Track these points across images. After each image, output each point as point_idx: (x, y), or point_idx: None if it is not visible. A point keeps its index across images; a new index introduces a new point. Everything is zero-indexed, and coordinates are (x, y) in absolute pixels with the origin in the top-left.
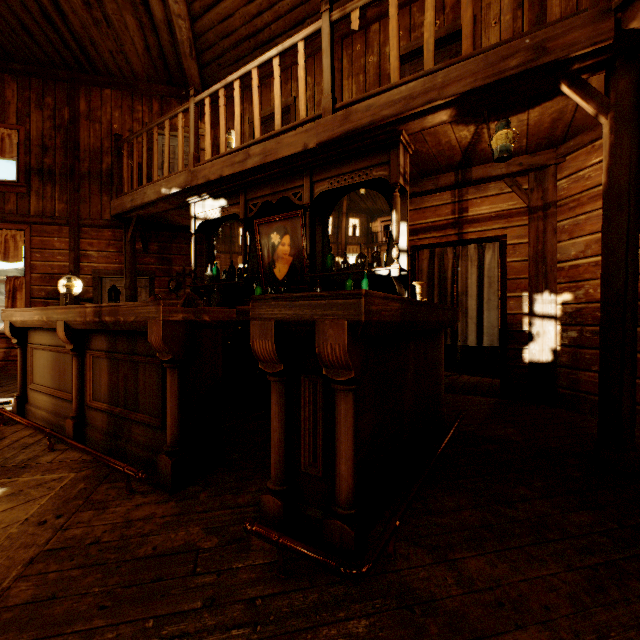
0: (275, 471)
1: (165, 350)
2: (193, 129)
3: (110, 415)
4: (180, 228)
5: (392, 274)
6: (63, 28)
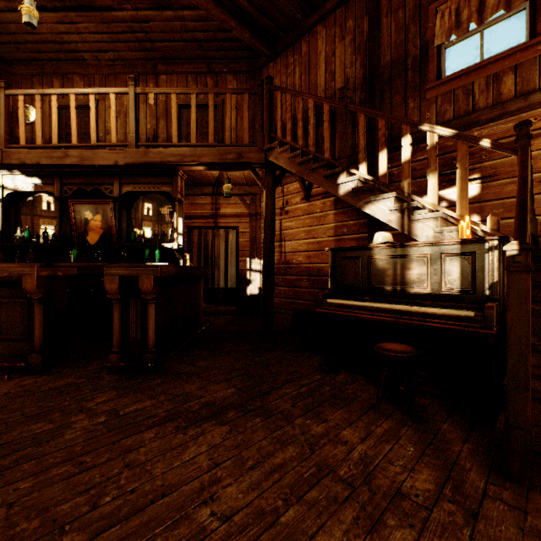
0: (116, 343)
1: (37, 292)
2: (4, 115)
3: None
4: None
5: (174, 247)
6: None
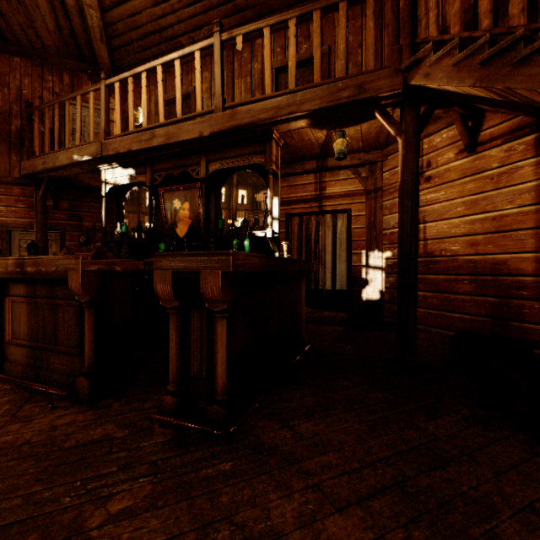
0: (172, 378)
1: (83, 294)
2: (104, 107)
3: (30, 350)
4: (90, 189)
5: (267, 236)
6: None
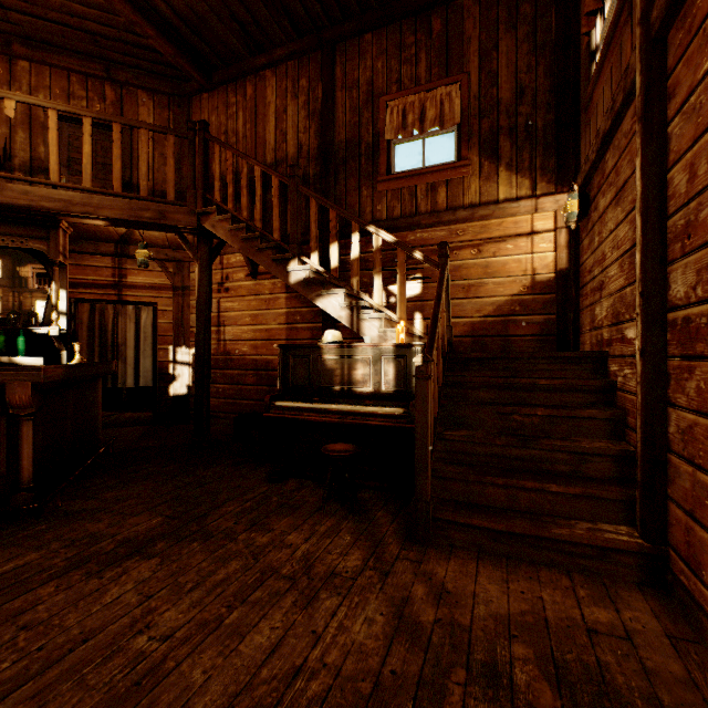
0: None
1: None
2: None
3: None
4: None
5: (52, 333)
6: None
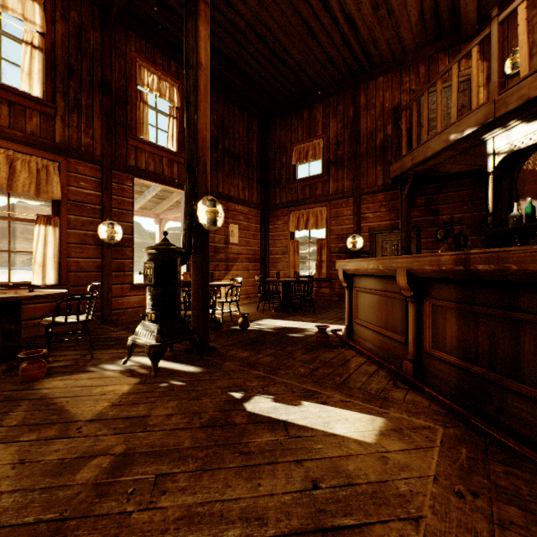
0: None
1: None
2: (496, 53)
3: (462, 371)
4: (447, 177)
5: None
6: (354, 44)
